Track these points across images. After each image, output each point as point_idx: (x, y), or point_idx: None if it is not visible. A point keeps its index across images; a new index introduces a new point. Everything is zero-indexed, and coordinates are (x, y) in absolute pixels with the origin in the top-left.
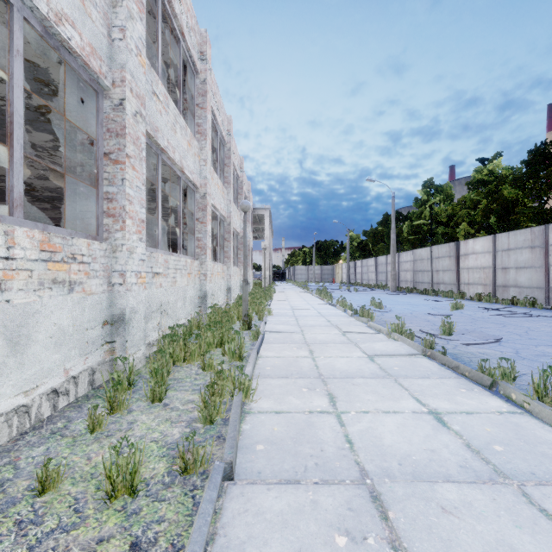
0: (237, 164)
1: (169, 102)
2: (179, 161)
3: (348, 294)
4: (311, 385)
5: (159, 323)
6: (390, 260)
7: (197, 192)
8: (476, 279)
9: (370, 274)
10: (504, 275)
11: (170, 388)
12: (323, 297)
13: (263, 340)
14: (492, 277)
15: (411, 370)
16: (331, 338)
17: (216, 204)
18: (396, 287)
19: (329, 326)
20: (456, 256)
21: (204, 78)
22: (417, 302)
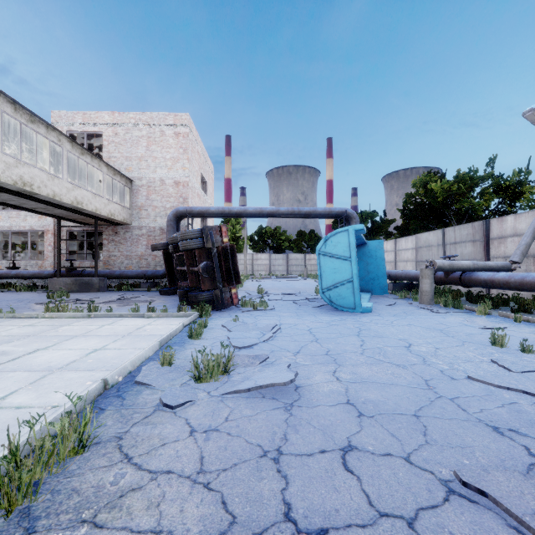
0: None
1: None
2: None
3: None
4: None
5: None
6: None
7: None
8: None
9: None
10: None
11: None
12: None
13: None
14: None
15: None
16: None
17: None
18: None
19: None
20: None
21: None
22: None
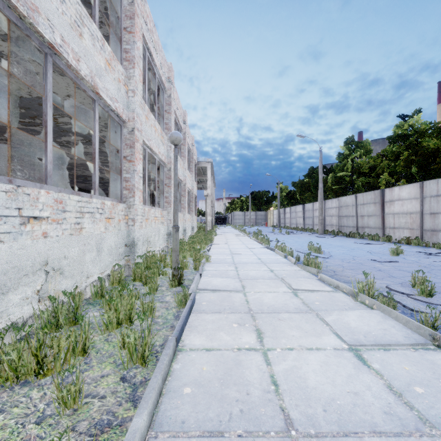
0: (180, 115)
1: None
2: (89, 77)
3: (281, 237)
4: None
5: (42, 289)
6: (316, 207)
7: (125, 127)
8: (402, 224)
9: (298, 219)
10: (432, 220)
11: None
12: (261, 240)
13: (193, 306)
14: (419, 221)
15: None
16: (281, 301)
17: (153, 147)
18: (323, 230)
19: (274, 279)
20: (382, 202)
21: None
22: (350, 245)
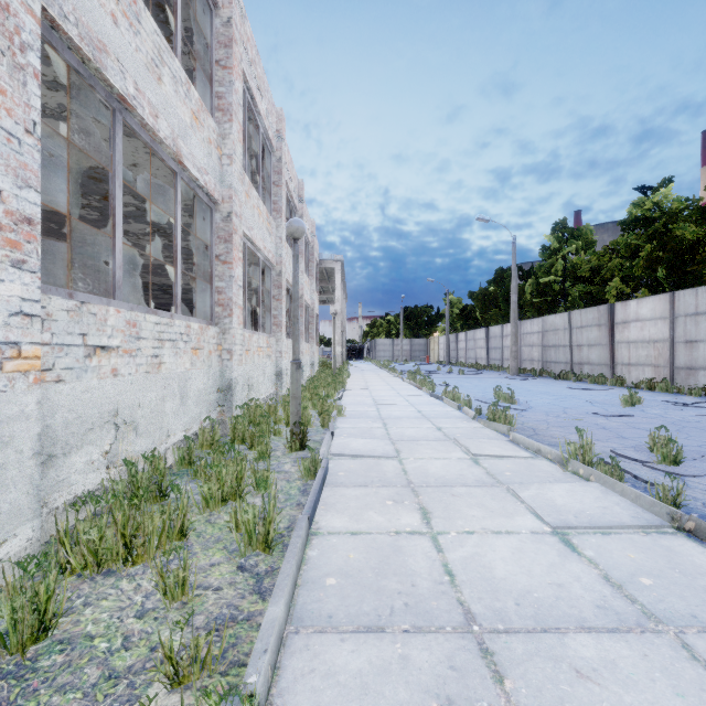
0: (294, 189)
1: (141, 12)
2: (171, 139)
3: (452, 379)
4: (455, 677)
5: (111, 451)
6: (507, 332)
7: (217, 211)
8: (642, 358)
9: (478, 351)
10: (688, 352)
11: (18, 704)
12: (421, 384)
13: (326, 477)
14: (668, 354)
15: (691, 590)
16: (455, 471)
17: (256, 239)
18: (518, 369)
19: (443, 440)
20: (610, 325)
21: (229, 15)
22: (560, 391)
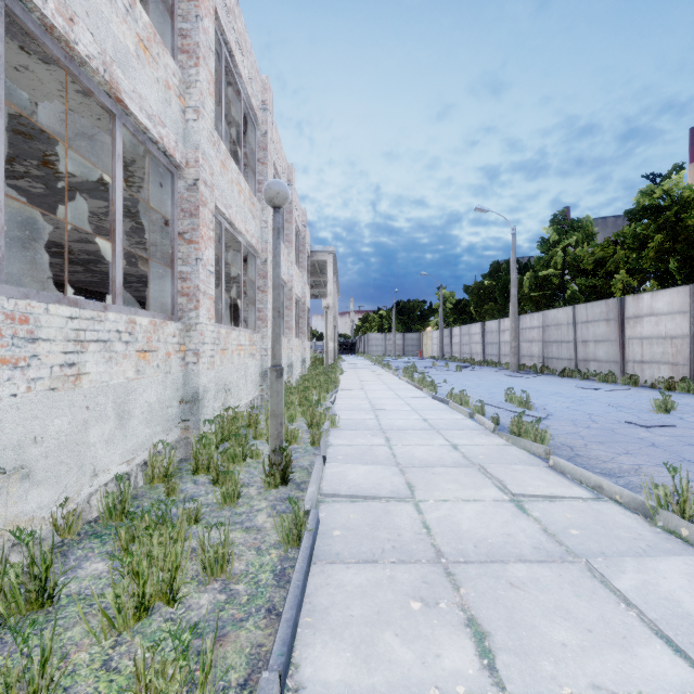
0: (283, 172)
1: None
2: (99, 62)
3: (451, 376)
4: None
5: None
6: (505, 327)
7: (180, 177)
8: (657, 355)
9: (474, 346)
10: None
11: None
12: (420, 383)
13: (314, 543)
14: (688, 352)
15: None
16: (499, 527)
17: (236, 220)
18: (518, 365)
19: (465, 466)
20: (620, 319)
21: None
22: (572, 392)
